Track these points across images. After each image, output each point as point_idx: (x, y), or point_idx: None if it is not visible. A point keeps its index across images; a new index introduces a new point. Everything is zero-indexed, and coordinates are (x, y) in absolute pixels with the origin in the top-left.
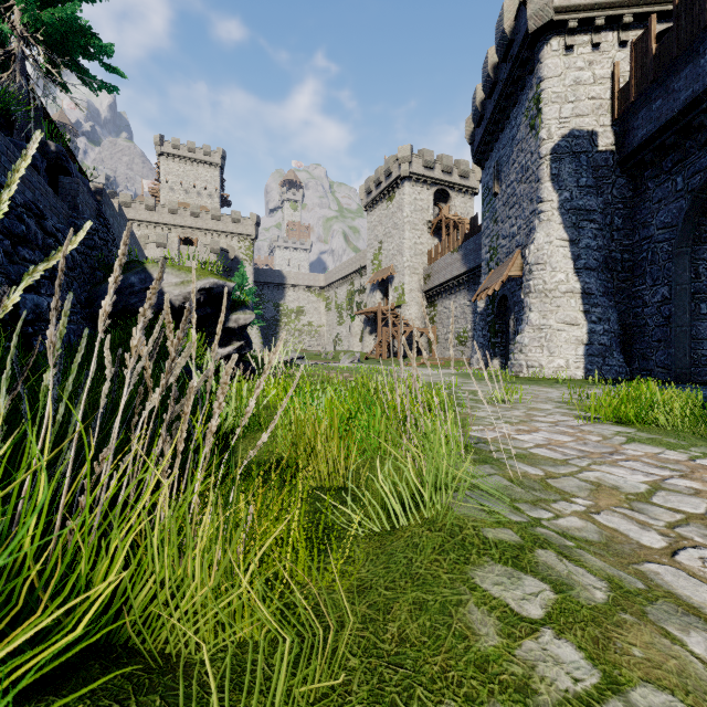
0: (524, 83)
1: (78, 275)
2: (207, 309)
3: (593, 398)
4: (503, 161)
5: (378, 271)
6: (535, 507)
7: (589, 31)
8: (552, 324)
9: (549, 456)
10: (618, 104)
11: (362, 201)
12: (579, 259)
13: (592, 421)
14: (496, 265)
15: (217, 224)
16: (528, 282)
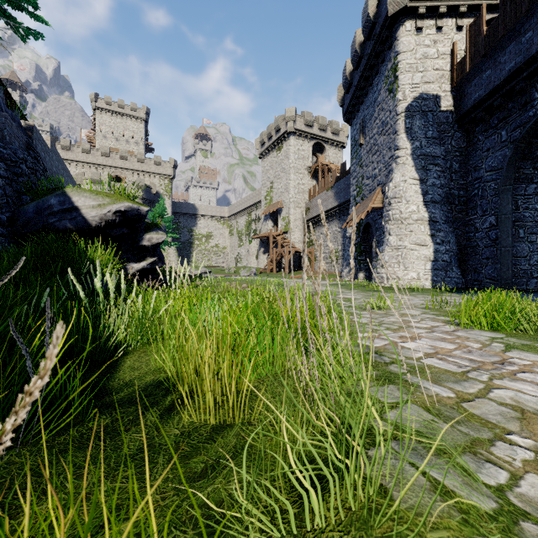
0: (384, 57)
1: (1, 197)
2: (122, 229)
3: (463, 306)
4: (367, 119)
5: (270, 204)
6: (478, 459)
7: (434, 17)
8: (407, 245)
9: (445, 368)
10: (456, 74)
11: (258, 150)
12: (427, 194)
13: (462, 326)
14: (361, 200)
15: (141, 166)
16: (388, 212)
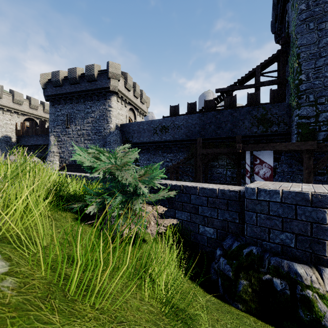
0: None
1: None
2: None
3: None
4: None
5: None
6: None
7: (10, 112)
8: None
9: None
10: (17, 132)
11: None
12: None
13: None
14: None
15: None
16: None
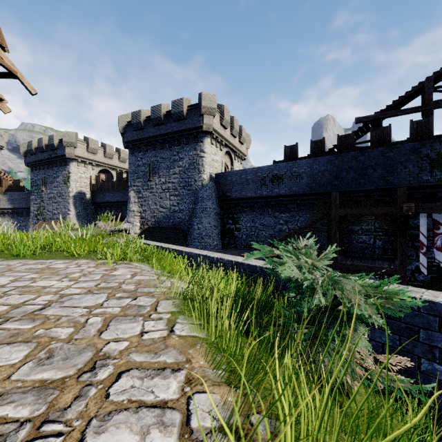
0: (62, 165)
1: None
2: None
3: None
4: (48, 181)
5: None
6: None
7: (84, 163)
8: None
9: None
10: (92, 187)
11: None
12: None
13: None
14: (43, 219)
15: None
16: None
